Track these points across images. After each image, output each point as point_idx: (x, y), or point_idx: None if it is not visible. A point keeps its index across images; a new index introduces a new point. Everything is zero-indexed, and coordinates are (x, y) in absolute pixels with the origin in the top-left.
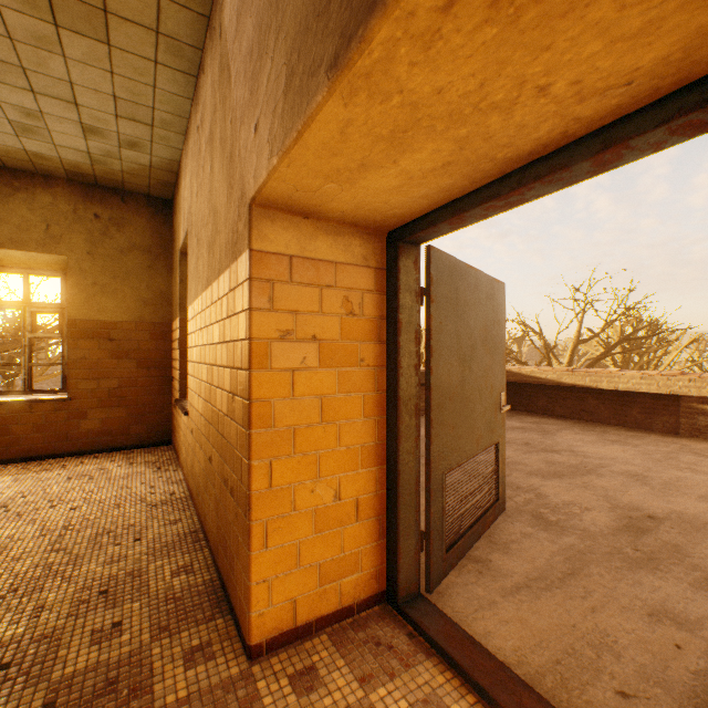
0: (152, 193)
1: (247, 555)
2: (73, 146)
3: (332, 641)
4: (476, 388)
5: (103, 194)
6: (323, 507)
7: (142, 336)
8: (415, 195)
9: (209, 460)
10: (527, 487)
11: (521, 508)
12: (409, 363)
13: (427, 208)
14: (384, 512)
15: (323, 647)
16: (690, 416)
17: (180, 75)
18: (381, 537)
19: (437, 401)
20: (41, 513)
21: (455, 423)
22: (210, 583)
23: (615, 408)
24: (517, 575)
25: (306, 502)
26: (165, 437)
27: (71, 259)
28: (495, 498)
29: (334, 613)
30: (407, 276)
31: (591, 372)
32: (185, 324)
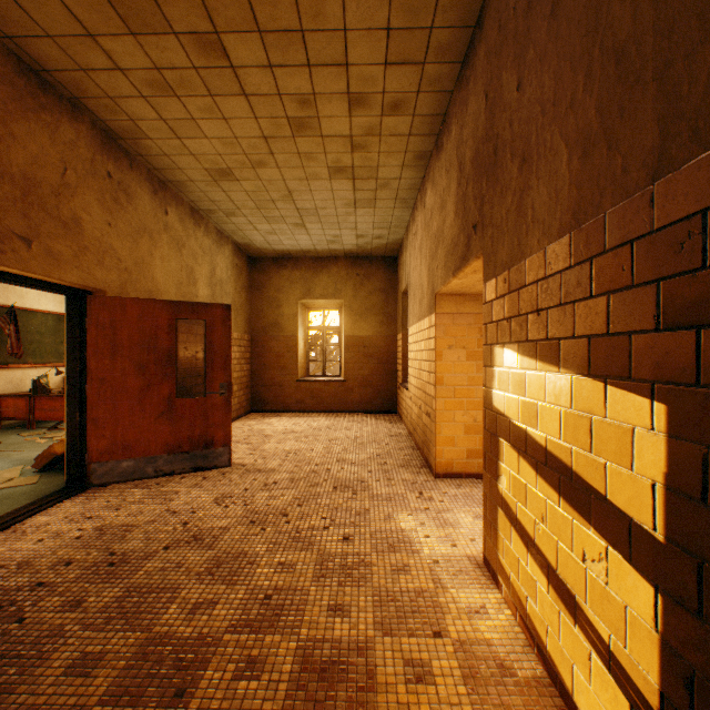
0: (385, 255)
1: (434, 436)
2: (350, 243)
3: (471, 481)
4: None
5: (360, 261)
6: (468, 424)
7: (380, 344)
8: None
9: (419, 408)
10: None
11: None
12: None
13: None
14: None
15: (466, 482)
16: None
17: (405, 209)
18: None
19: None
20: (343, 431)
21: None
22: (420, 461)
23: None
24: None
25: (460, 420)
26: (392, 408)
27: (345, 301)
28: None
29: (473, 473)
30: None
31: None
32: (405, 337)
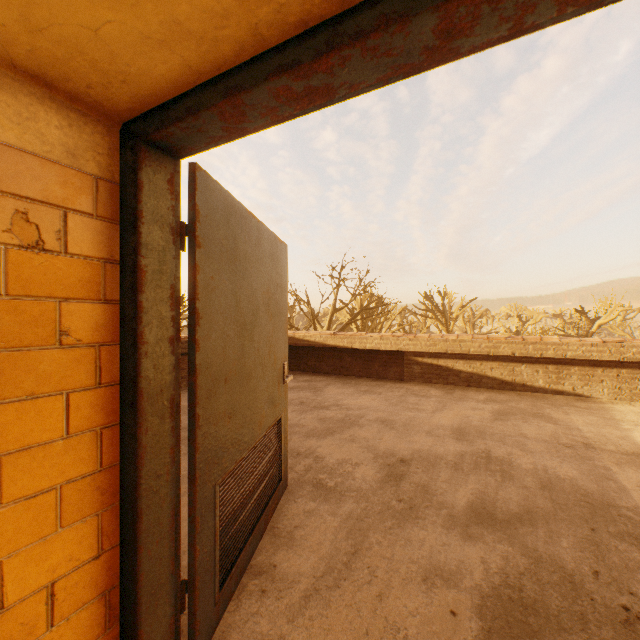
0: None
1: None
2: None
3: None
4: (259, 362)
5: None
6: None
7: None
8: (153, 27)
9: None
10: (306, 451)
11: (303, 478)
12: (161, 335)
13: (183, 79)
14: (115, 580)
15: None
16: (410, 366)
17: None
18: (108, 624)
19: (207, 387)
20: None
21: (233, 410)
22: None
23: (364, 363)
24: (305, 578)
25: None
26: None
27: None
28: (278, 478)
29: None
30: (157, 198)
31: (348, 335)
32: None
